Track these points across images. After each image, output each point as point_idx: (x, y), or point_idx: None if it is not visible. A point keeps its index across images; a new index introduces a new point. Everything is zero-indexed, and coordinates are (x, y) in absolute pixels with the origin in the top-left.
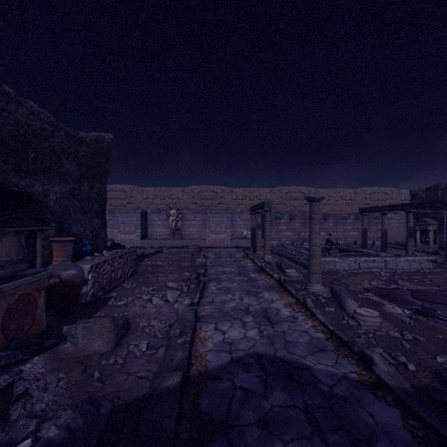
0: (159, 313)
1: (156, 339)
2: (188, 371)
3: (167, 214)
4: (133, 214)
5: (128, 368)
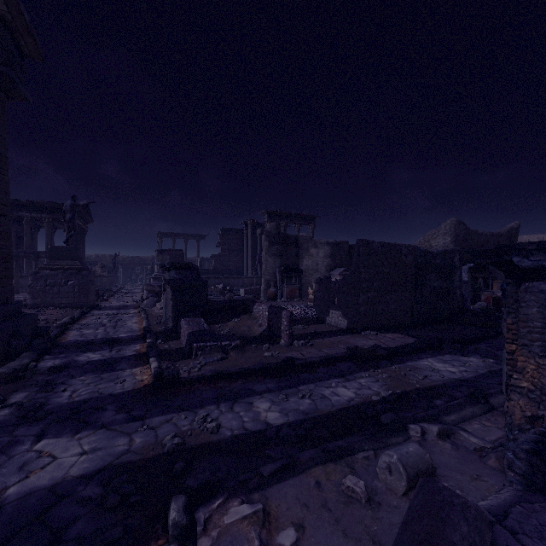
0: None
1: None
2: None
3: None
4: None
5: None
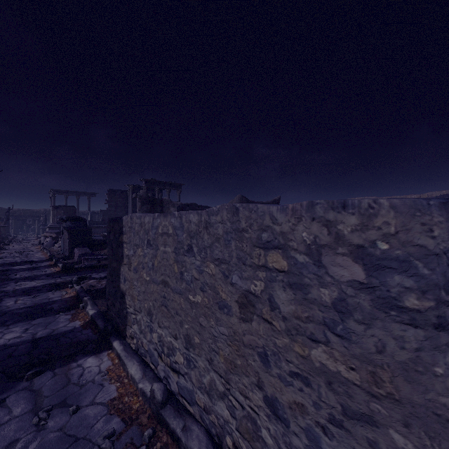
0: None
1: None
2: None
3: None
4: None
5: None
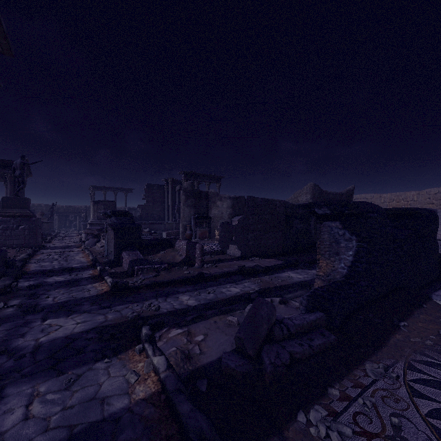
0: None
1: None
2: None
3: None
4: None
5: None
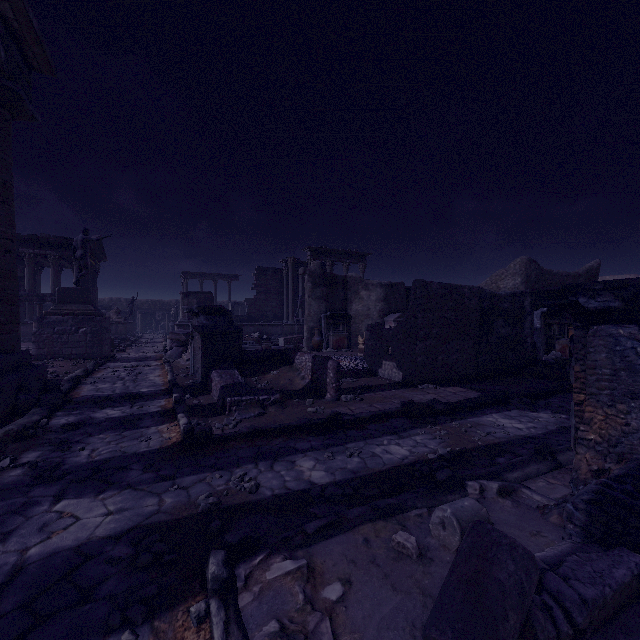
0: None
1: None
2: None
3: None
4: None
5: None
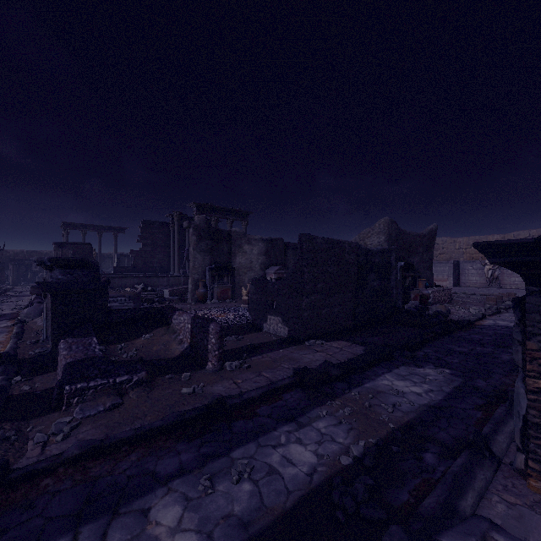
0: (464, 314)
1: (462, 317)
2: (473, 323)
3: (481, 263)
4: (445, 264)
5: (451, 318)
